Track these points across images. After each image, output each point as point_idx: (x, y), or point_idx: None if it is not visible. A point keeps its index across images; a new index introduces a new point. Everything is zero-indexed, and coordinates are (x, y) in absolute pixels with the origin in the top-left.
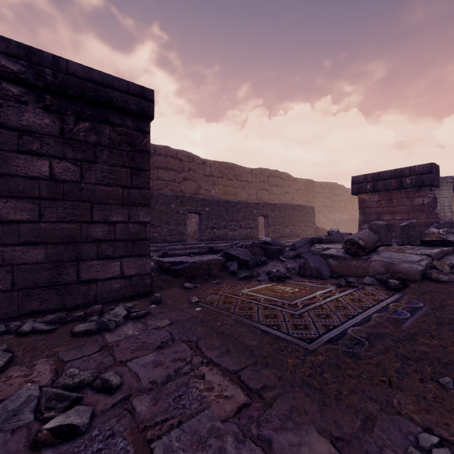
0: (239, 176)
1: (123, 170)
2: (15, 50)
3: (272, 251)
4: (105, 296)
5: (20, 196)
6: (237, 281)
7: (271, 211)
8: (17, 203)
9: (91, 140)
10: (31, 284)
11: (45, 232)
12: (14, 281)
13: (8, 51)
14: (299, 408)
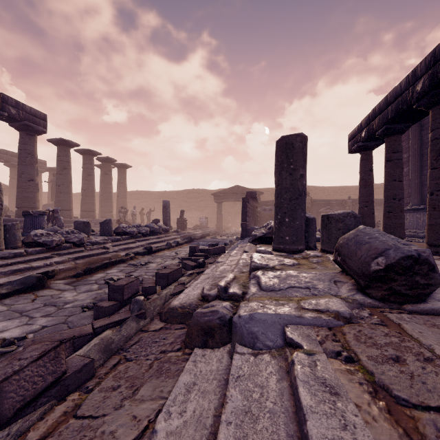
0: None
1: None
2: None
3: None
4: None
5: None
6: None
7: None
8: None
9: (380, 209)
10: None
11: None
12: None
13: None
14: None
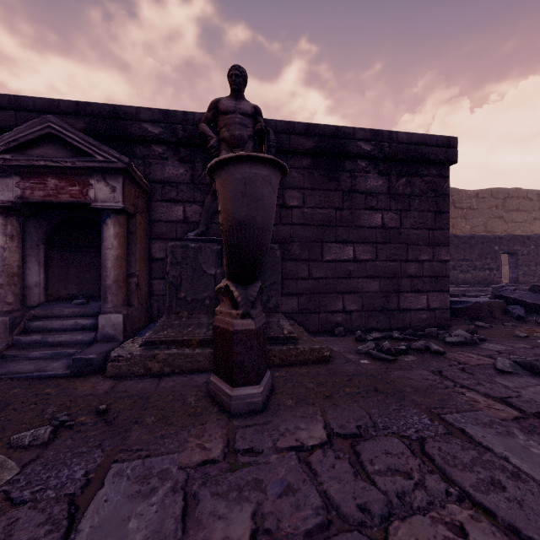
0: (458, 203)
1: (428, 215)
2: (368, 136)
3: None
4: (416, 324)
5: (366, 241)
6: None
7: (521, 246)
8: (364, 247)
9: (407, 192)
10: (371, 308)
11: (379, 268)
12: (363, 305)
13: (365, 137)
14: None
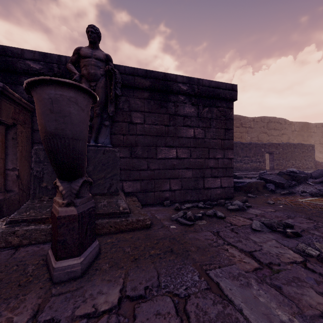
0: (244, 124)
1: (221, 130)
2: (185, 80)
3: (300, 178)
4: (214, 196)
5: (184, 146)
6: (283, 196)
7: (275, 149)
8: (183, 150)
9: (208, 116)
10: (187, 187)
11: (192, 163)
12: (182, 186)
13: (183, 81)
14: None
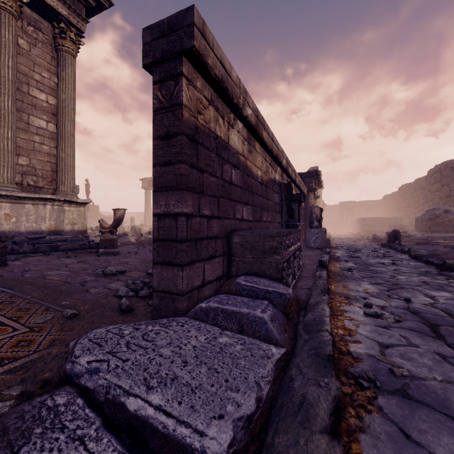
0: None
1: None
2: None
3: None
4: None
5: None
6: None
7: None
8: None
9: None
10: None
11: None
12: None
13: None
14: (26, 277)
